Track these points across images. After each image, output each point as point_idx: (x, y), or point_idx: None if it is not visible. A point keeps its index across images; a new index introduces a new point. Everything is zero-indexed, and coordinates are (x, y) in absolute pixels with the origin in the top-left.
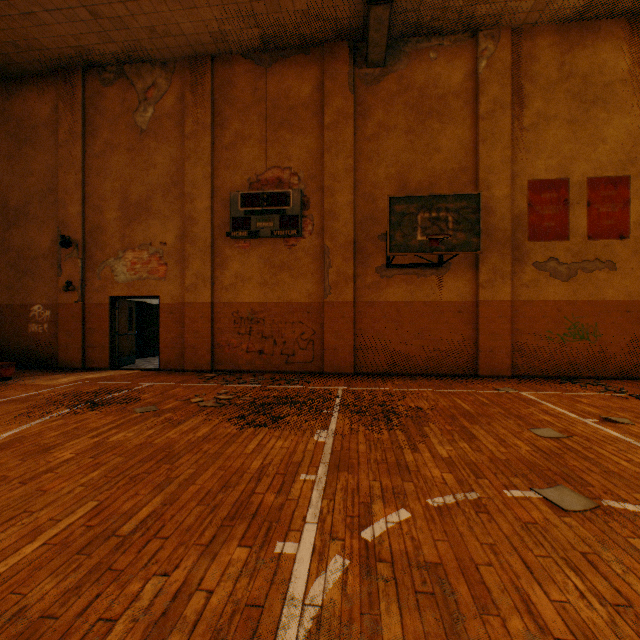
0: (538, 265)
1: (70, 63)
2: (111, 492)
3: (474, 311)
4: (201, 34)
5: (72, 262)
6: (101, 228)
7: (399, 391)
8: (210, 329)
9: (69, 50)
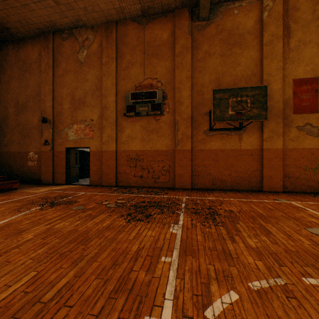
0: (299, 128)
1: (46, 30)
2: (46, 265)
3: (260, 154)
4: (110, 9)
5: (47, 130)
6: (61, 113)
7: (218, 200)
8: (115, 164)
9: (45, 23)
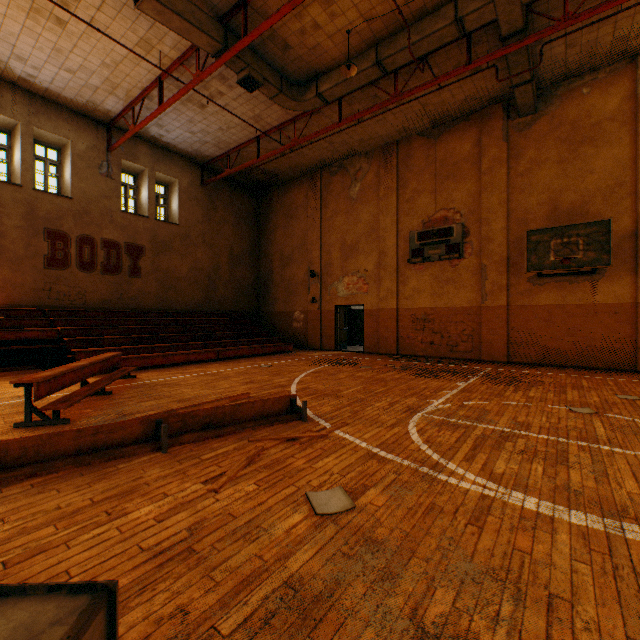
0: None
1: (314, 168)
2: (366, 385)
3: (633, 312)
4: (390, 133)
5: (315, 285)
6: (330, 264)
7: (536, 373)
8: (395, 326)
9: (315, 162)
